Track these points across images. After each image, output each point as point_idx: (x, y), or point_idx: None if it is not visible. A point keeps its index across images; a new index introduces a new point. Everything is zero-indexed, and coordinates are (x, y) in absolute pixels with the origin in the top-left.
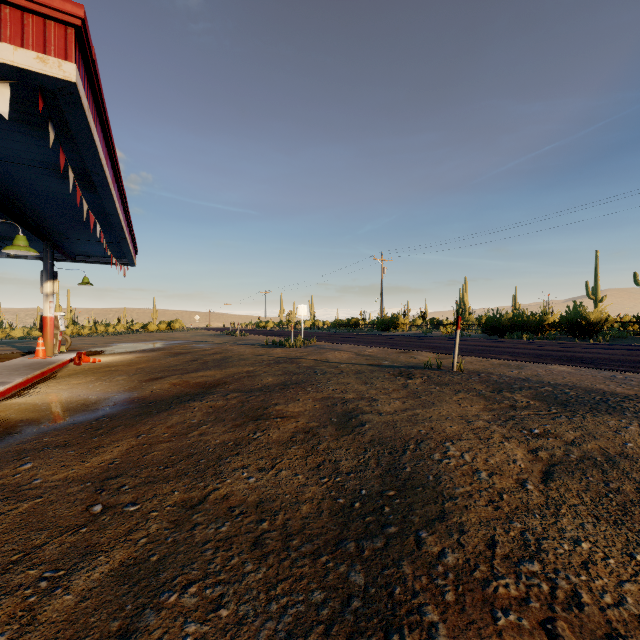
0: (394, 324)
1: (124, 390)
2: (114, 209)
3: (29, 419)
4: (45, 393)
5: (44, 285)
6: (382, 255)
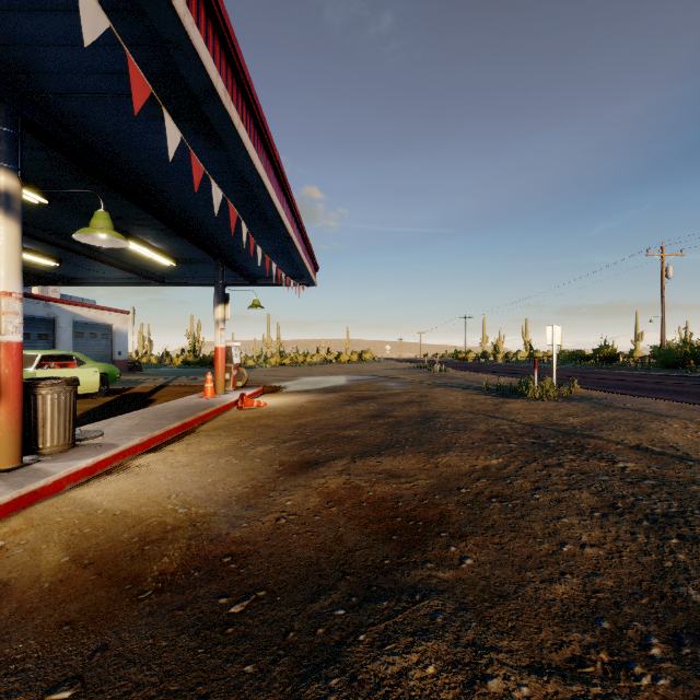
0: (698, 357)
1: (239, 495)
2: (252, 170)
3: (6, 585)
4: (146, 472)
5: (215, 310)
6: (663, 247)
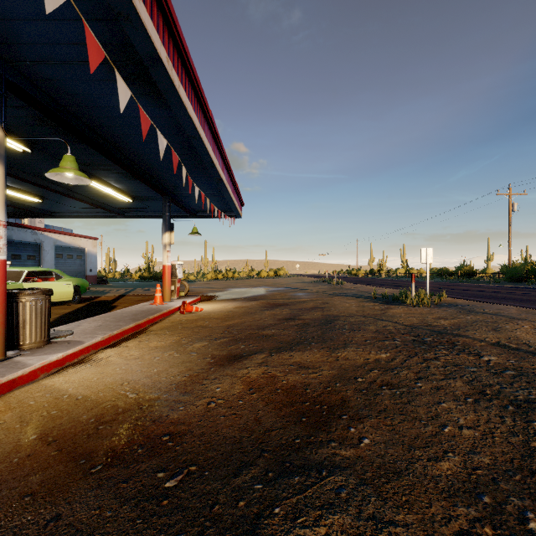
0: None
1: (178, 383)
2: (190, 124)
3: None
4: (105, 364)
5: (163, 236)
6: (510, 188)
